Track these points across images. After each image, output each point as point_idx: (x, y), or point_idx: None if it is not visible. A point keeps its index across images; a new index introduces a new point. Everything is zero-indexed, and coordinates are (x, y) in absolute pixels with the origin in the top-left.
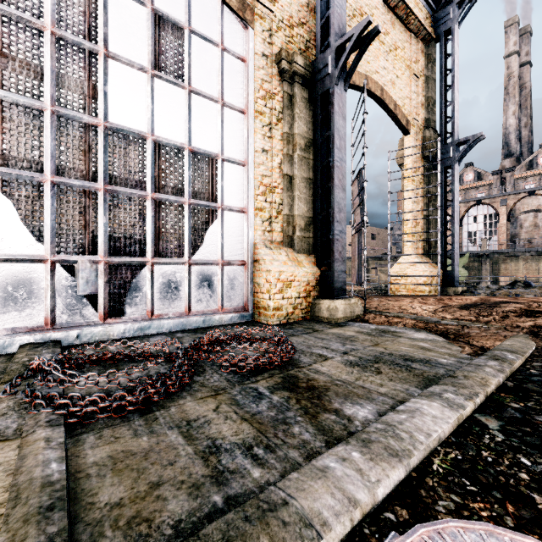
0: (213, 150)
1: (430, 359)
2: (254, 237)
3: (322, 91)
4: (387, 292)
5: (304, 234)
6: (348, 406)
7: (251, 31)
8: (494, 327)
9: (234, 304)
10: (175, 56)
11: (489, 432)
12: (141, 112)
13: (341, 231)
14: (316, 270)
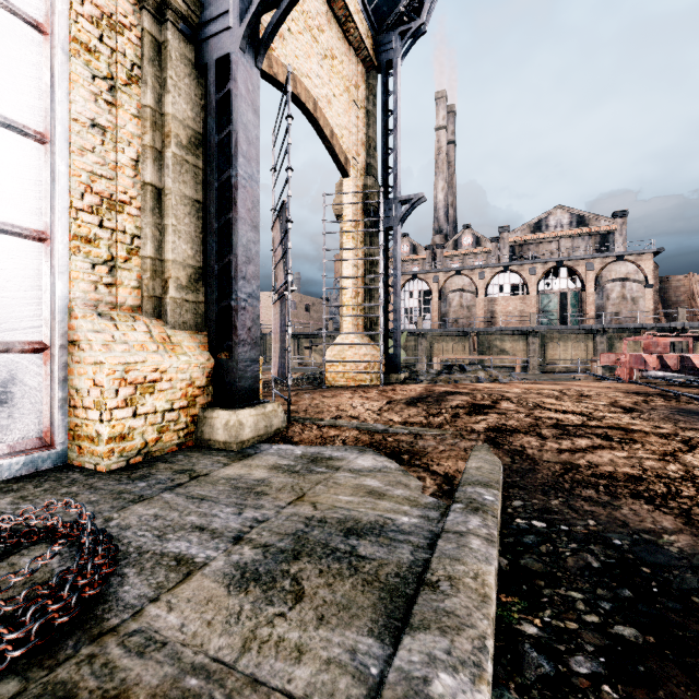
0: None
1: (385, 521)
2: (69, 294)
3: (218, 55)
4: (322, 382)
5: (186, 295)
6: None
7: None
8: (450, 434)
9: (10, 437)
10: None
11: None
12: None
13: (251, 295)
14: (207, 359)
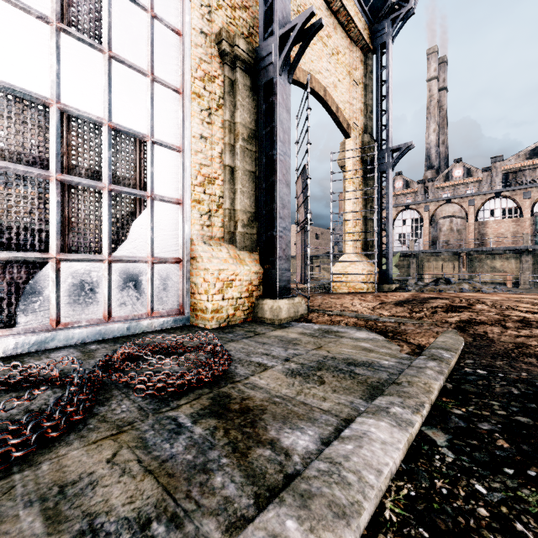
0: (141, 130)
1: (373, 361)
2: (191, 232)
3: (265, 81)
4: (330, 290)
5: (247, 230)
6: (286, 434)
7: (187, 3)
8: (427, 323)
9: (167, 307)
10: (91, 11)
11: (438, 450)
12: (40, 71)
13: (285, 228)
14: (259, 268)
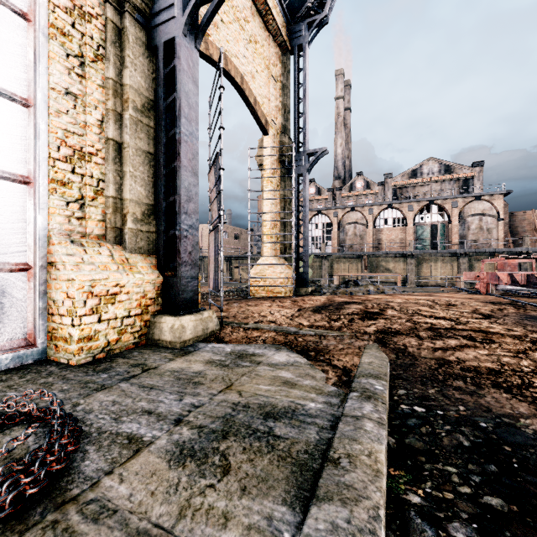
0: None
1: (296, 406)
2: (48, 225)
3: (165, 38)
4: (248, 294)
5: (141, 226)
6: None
7: None
8: (347, 335)
9: (0, 338)
10: None
11: None
12: None
13: (192, 226)
14: (157, 276)
